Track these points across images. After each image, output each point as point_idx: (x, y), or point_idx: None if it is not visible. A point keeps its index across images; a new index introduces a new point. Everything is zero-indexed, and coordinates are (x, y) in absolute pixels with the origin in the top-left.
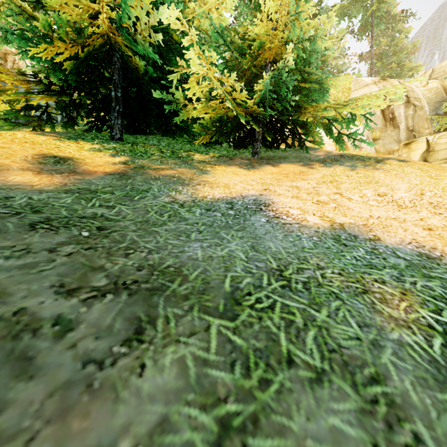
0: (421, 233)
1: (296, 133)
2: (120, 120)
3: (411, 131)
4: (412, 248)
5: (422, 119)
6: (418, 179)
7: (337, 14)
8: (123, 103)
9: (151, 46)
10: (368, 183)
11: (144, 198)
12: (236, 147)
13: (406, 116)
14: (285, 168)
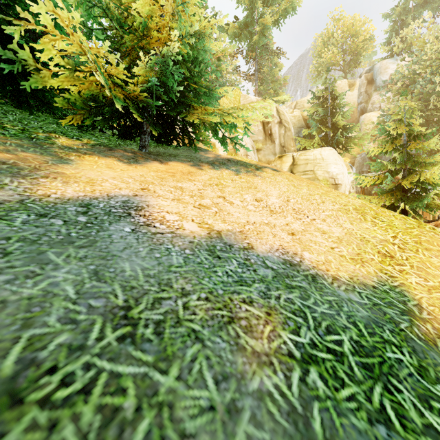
0: (286, 238)
1: (187, 131)
2: None
3: (283, 147)
4: (279, 256)
5: (290, 139)
6: (286, 187)
7: (230, 32)
8: None
9: None
10: (248, 188)
11: None
12: (122, 137)
13: (279, 134)
14: (173, 167)
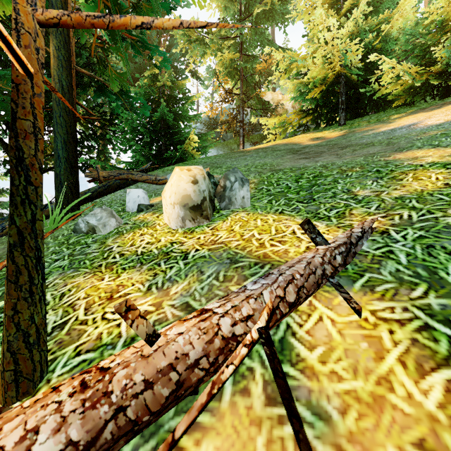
0: None
1: None
2: (344, 113)
3: None
4: None
5: None
6: None
7: None
8: (346, 102)
9: (363, 61)
10: None
11: (351, 137)
12: (441, 98)
13: None
14: None
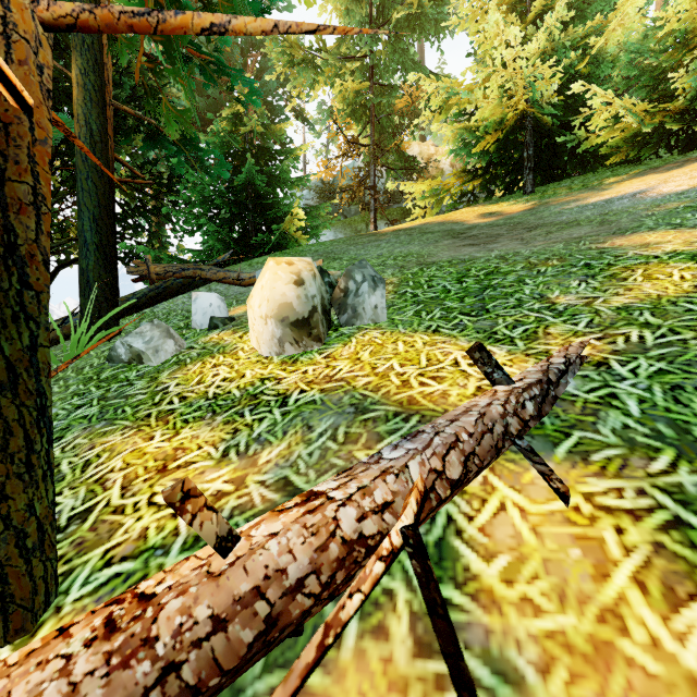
0: None
1: None
2: (531, 175)
3: None
4: None
5: None
6: None
7: None
8: (534, 158)
9: (561, 94)
10: None
11: (542, 213)
12: (682, 152)
13: None
14: None
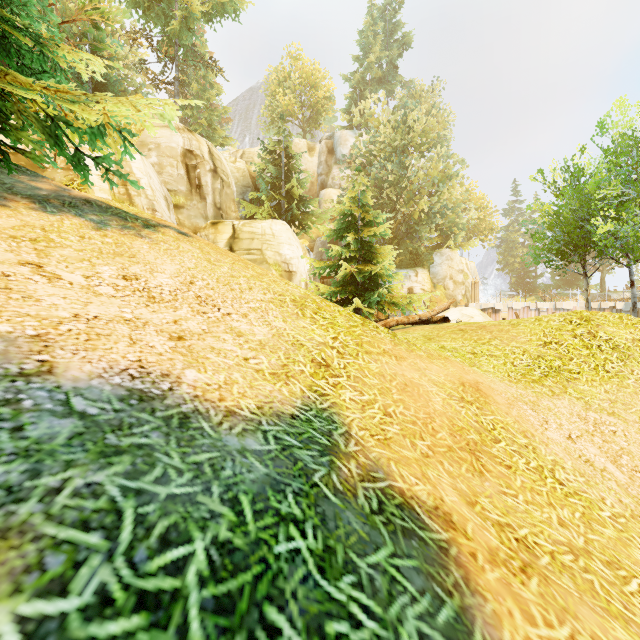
0: (161, 347)
1: None
2: None
3: (219, 209)
4: (120, 383)
5: (230, 199)
6: (194, 261)
7: None
8: None
9: None
10: (116, 255)
11: None
12: None
13: (213, 188)
14: None
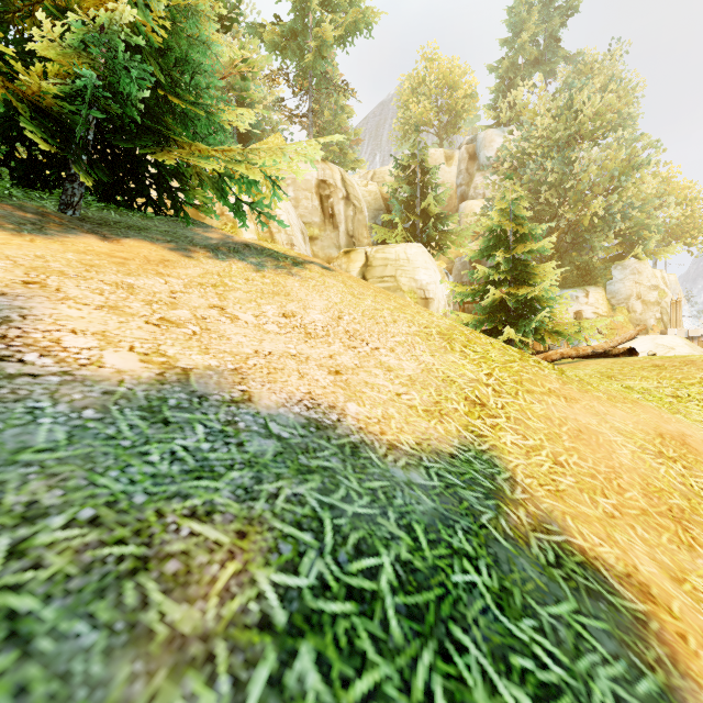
0: (323, 380)
1: (168, 187)
2: None
3: (351, 237)
4: (300, 412)
5: (362, 225)
6: (339, 295)
7: (267, 39)
8: None
9: None
10: (275, 294)
11: None
12: (21, 183)
13: (346, 216)
14: (131, 248)
